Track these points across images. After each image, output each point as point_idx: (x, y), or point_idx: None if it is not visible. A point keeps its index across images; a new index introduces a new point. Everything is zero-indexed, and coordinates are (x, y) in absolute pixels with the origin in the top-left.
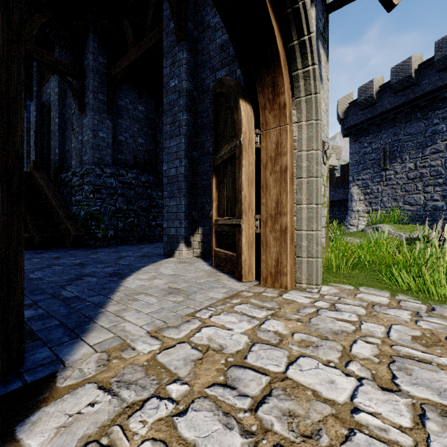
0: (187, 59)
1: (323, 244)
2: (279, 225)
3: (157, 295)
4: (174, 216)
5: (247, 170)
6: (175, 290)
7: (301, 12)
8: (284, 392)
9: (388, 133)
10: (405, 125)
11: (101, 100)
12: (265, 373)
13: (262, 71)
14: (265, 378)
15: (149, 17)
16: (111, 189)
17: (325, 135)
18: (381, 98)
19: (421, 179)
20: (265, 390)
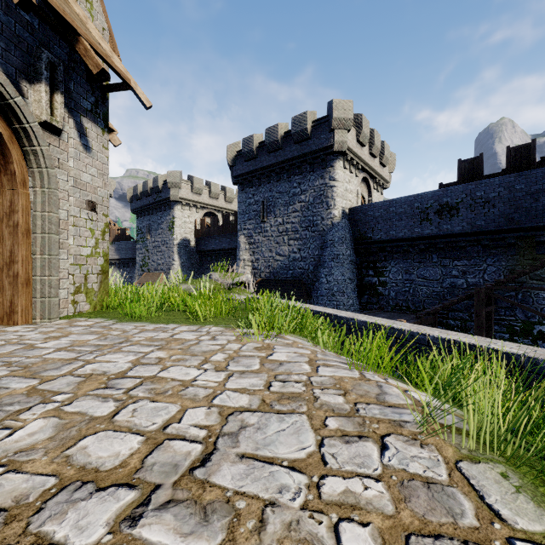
0: None
1: (94, 288)
2: (13, 272)
3: None
4: None
5: None
6: None
7: (14, 107)
8: None
9: (266, 188)
10: (277, 183)
11: None
12: None
13: None
14: None
15: None
16: None
17: (98, 196)
18: (260, 154)
19: (287, 233)
20: None
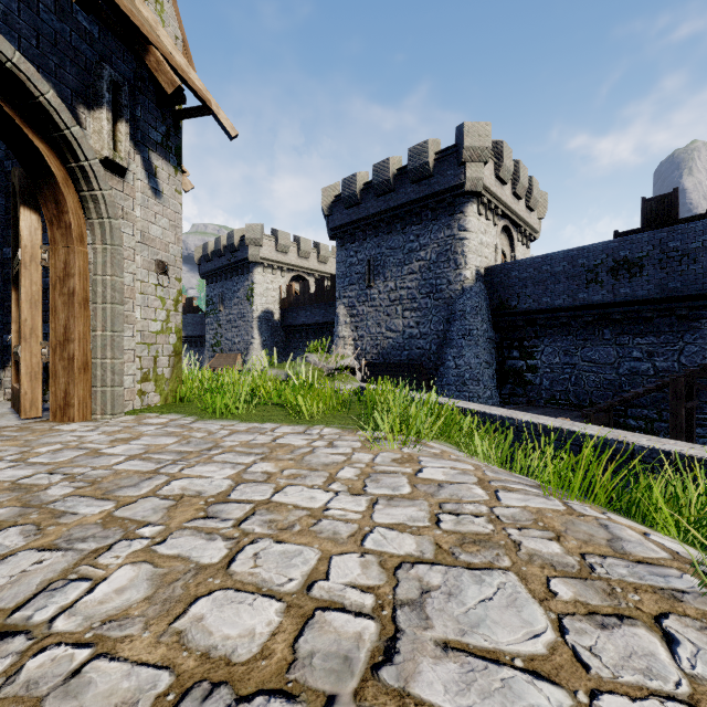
0: None
1: (165, 374)
2: (68, 354)
3: None
4: None
5: (29, 290)
6: None
7: (71, 140)
8: None
9: (373, 243)
10: (387, 236)
11: None
12: None
13: (40, 184)
14: None
15: None
16: None
17: (170, 255)
18: (365, 199)
19: (401, 302)
20: None
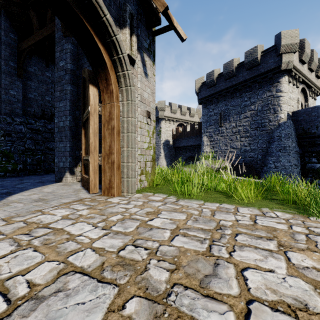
0: (71, 49)
1: (149, 171)
2: (111, 160)
3: (26, 202)
4: (62, 154)
5: (93, 127)
6: (42, 199)
7: (115, 42)
8: (54, 234)
9: (222, 104)
10: (231, 100)
11: (12, 67)
12: (53, 229)
13: (99, 70)
14: (51, 230)
15: (49, 12)
16: (20, 134)
17: (151, 108)
18: (218, 82)
19: (239, 133)
20: (45, 234)
